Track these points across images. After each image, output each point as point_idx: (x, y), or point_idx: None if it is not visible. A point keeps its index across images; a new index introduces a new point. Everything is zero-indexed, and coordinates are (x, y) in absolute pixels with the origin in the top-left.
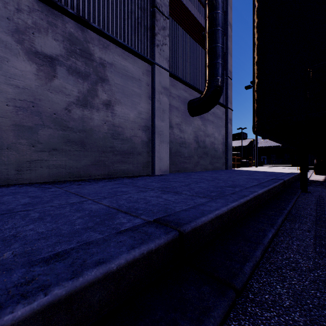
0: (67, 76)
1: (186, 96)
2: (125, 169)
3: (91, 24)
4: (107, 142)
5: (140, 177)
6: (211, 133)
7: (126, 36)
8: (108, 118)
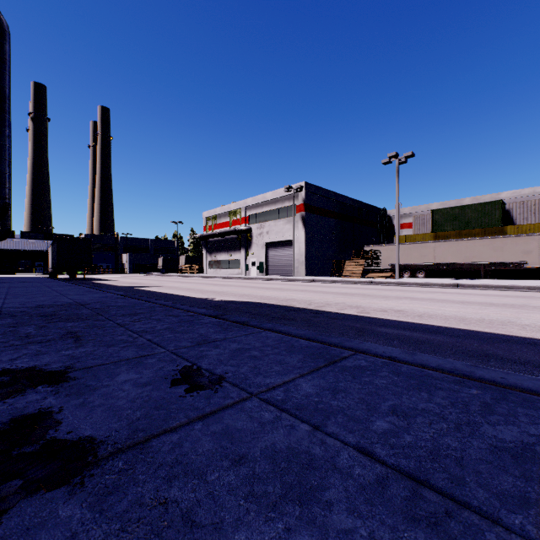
0: None
1: None
2: None
3: None
4: None
5: None
6: None
7: None
8: None
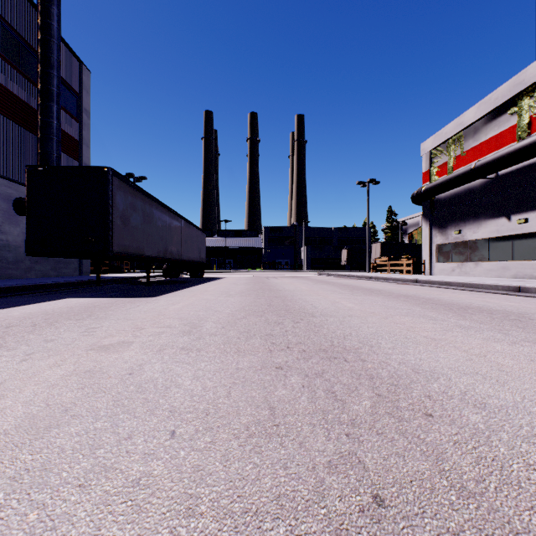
0: None
1: (12, 192)
2: None
3: None
4: None
5: None
6: None
7: None
8: None
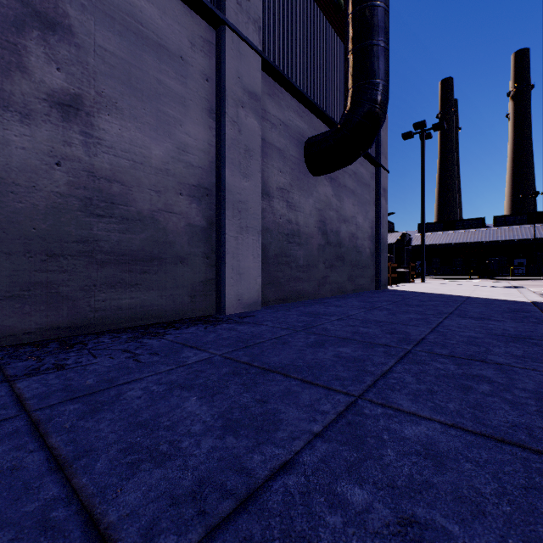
0: None
1: (302, 126)
2: (135, 306)
3: None
4: (66, 226)
5: (176, 329)
6: (350, 216)
7: None
8: (70, 150)
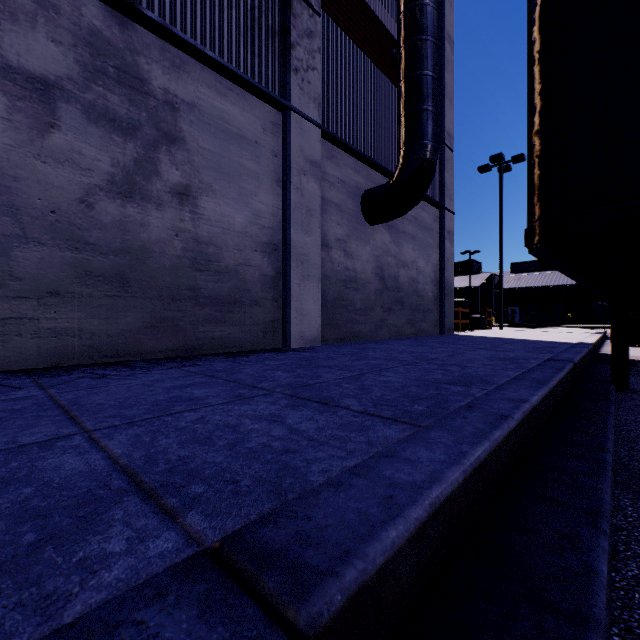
0: (85, 127)
1: (359, 181)
2: (224, 338)
3: (143, 11)
4: (181, 278)
5: (255, 354)
6: (410, 260)
7: (225, 45)
8: (183, 225)
